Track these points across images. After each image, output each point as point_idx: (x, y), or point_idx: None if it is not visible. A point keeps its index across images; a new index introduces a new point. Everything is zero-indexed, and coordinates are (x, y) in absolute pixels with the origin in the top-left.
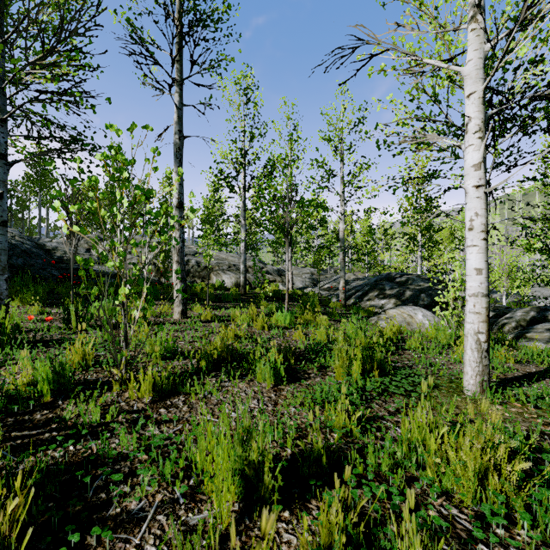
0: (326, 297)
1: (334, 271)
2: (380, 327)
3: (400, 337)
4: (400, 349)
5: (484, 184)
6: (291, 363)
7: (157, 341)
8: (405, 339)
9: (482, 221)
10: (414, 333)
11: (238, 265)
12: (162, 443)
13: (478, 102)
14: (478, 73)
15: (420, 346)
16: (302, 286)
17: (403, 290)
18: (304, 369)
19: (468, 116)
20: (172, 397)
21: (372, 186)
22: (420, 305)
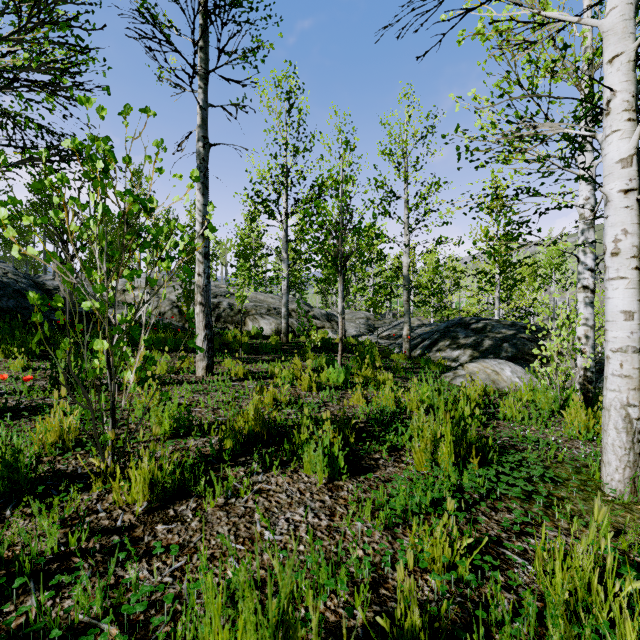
0: (385, 347)
1: (393, 315)
2: (461, 388)
3: (487, 401)
4: (492, 418)
5: (636, 187)
6: (350, 442)
7: (166, 412)
8: (493, 404)
9: (634, 241)
10: (502, 393)
11: (279, 308)
12: (144, 607)
13: (627, 68)
14: (626, 25)
15: (519, 415)
16: (357, 334)
17: (481, 338)
18: (369, 451)
19: (613, 88)
20: (178, 502)
21: (447, 209)
22: (503, 357)
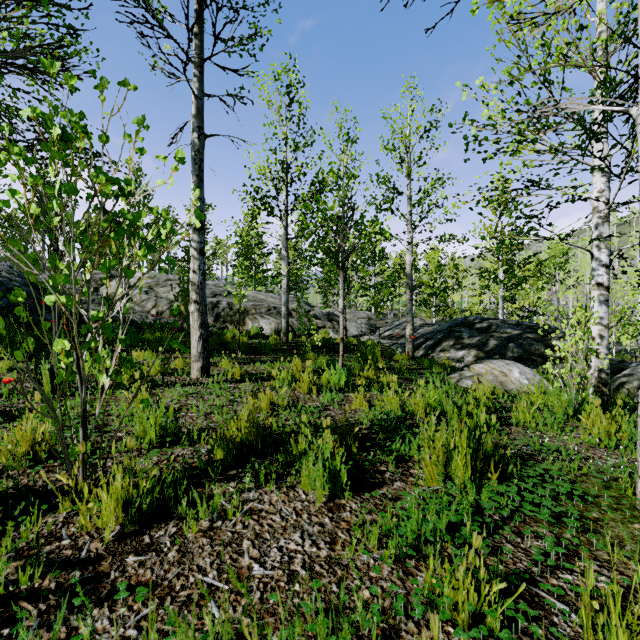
0: (387, 347)
1: (394, 315)
2: (469, 390)
3: (497, 404)
4: (504, 423)
5: None
6: (353, 451)
7: (151, 418)
8: (503, 407)
9: None
10: (511, 396)
11: (279, 307)
12: None
13: None
14: None
15: (533, 420)
16: (358, 333)
17: (486, 338)
18: (373, 462)
19: None
20: (155, 526)
21: (453, 203)
22: (509, 358)
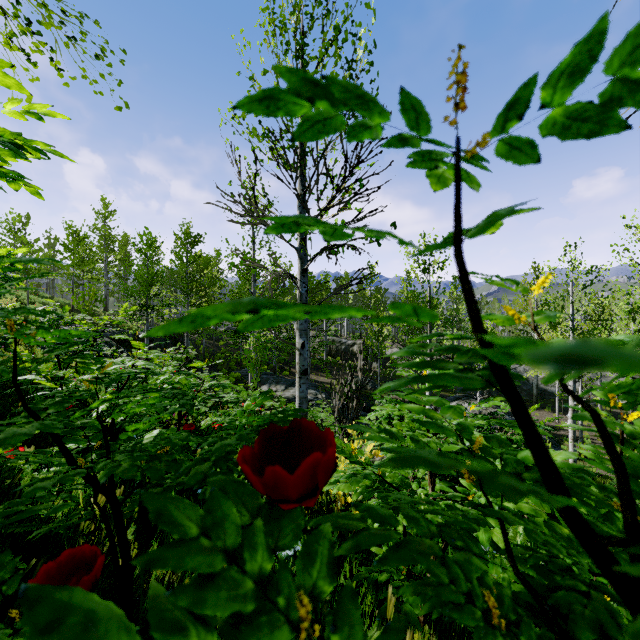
0: None
1: None
2: None
3: None
4: None
5: None
6: None
7: None
8: None
9: None
10: None
11: None
12: None
13: None
14: None
15: None
16: None
17: None
18: None
19: None
20: None
21: None
22: None
